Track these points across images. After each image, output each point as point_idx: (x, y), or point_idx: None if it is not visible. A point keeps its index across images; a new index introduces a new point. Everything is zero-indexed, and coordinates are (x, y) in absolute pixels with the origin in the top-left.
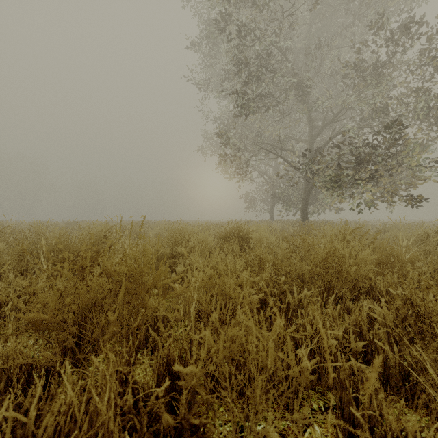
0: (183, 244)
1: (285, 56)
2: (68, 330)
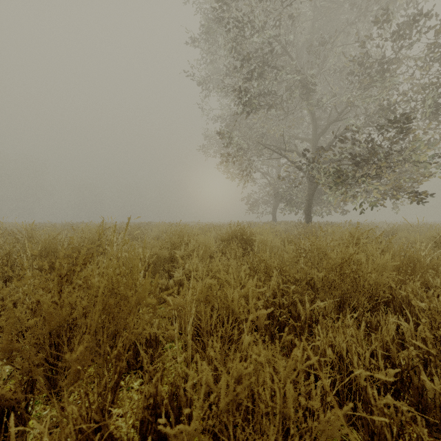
0: (182, 247)
1: (288, 53)
2: (30, 359)
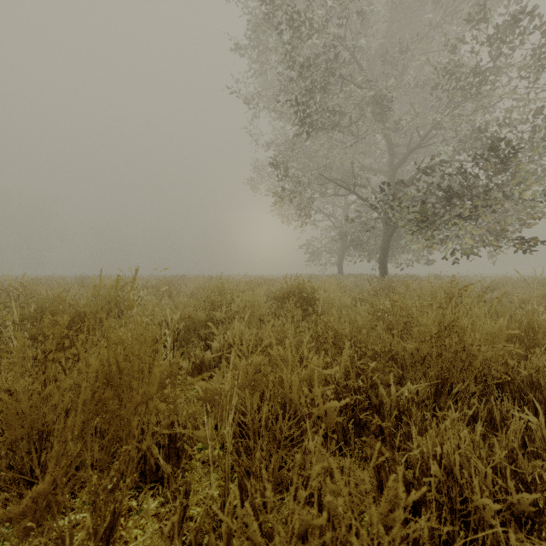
0: (224, 308)
1: (358, 62)
2: None
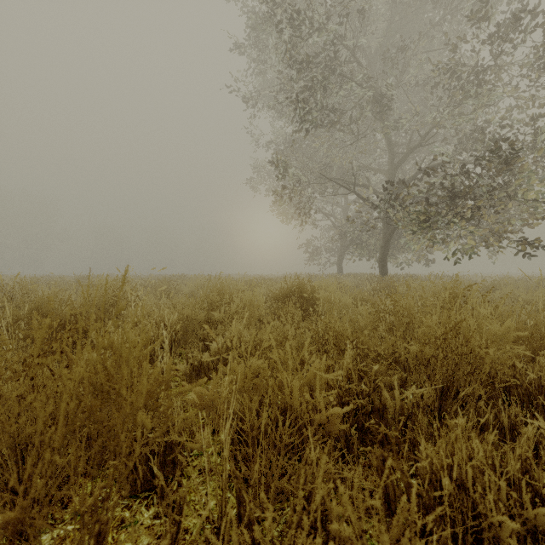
0: (222, 308)
1: (358, 61)
2: None
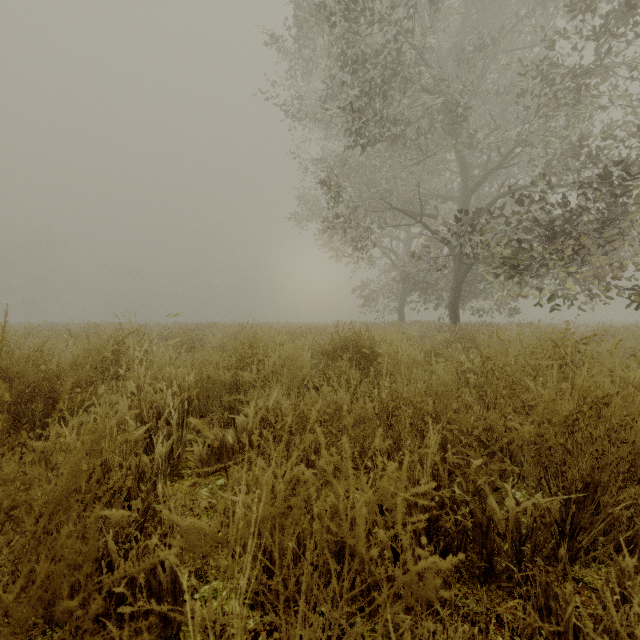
0: (254, 367)
1: (425, 62)
2: None
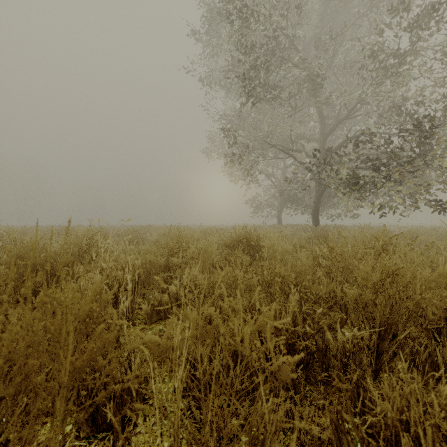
0: (180, 254)
1: (295, 46)
2: None
